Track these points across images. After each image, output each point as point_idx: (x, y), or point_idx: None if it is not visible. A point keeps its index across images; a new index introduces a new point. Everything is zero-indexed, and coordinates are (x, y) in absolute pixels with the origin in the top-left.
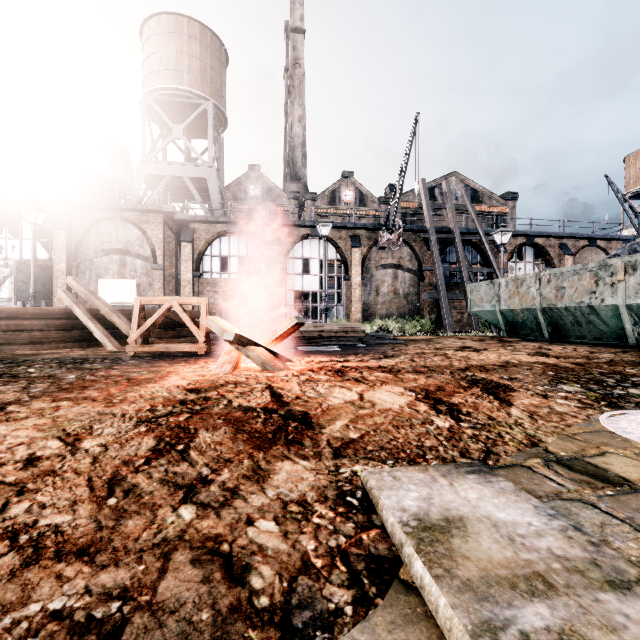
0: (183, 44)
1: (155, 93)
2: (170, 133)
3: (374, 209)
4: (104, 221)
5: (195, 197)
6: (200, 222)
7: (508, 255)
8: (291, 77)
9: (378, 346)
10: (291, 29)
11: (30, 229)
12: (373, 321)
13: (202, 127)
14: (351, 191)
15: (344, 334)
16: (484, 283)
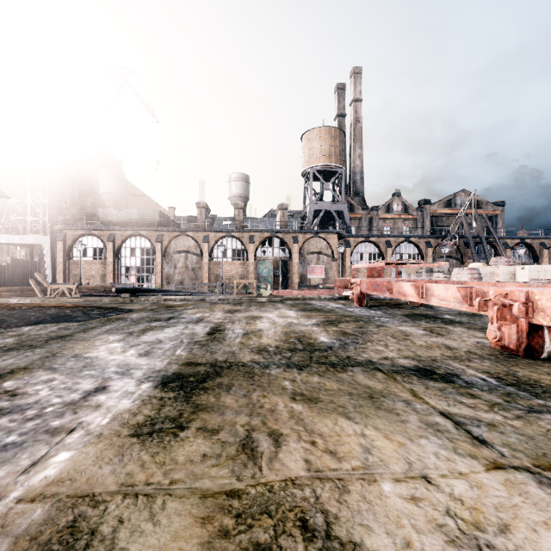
0: (332, 141)
1: (317, 167)
2: (307, 180)
3: (413, 215)
4: (311, 238)
5: (337, 220)
6: (352, 237)
7: (510, 249)
8: (354, 130)
9: None
10: (354, 100)
11: (276, 243)
12: None
13: (326, 177)
14: (399, 204)
15: None
16: None
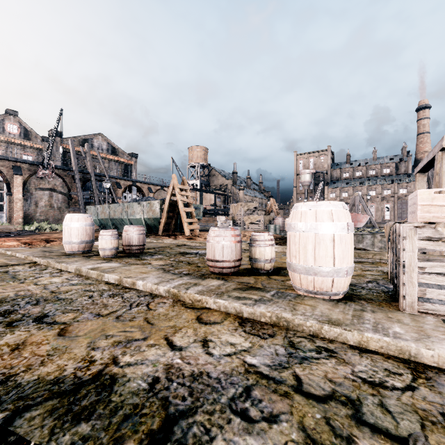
0: None
1: None
2: None
3: (38, 144)
4: None
5: None
6: None
7: (123, 190)
8: None
9: (22, 235)
10: None
11: None
12: (31, 224)
13: None
14: (16, 126)
15: (2, 231)
16: (92, 206)
